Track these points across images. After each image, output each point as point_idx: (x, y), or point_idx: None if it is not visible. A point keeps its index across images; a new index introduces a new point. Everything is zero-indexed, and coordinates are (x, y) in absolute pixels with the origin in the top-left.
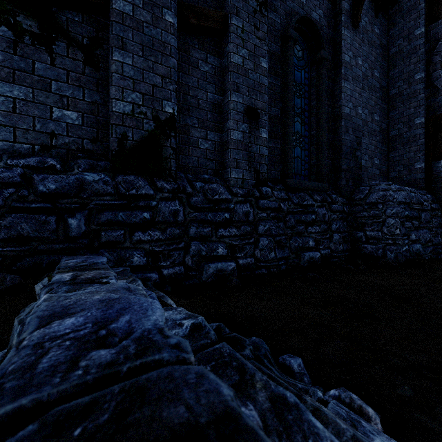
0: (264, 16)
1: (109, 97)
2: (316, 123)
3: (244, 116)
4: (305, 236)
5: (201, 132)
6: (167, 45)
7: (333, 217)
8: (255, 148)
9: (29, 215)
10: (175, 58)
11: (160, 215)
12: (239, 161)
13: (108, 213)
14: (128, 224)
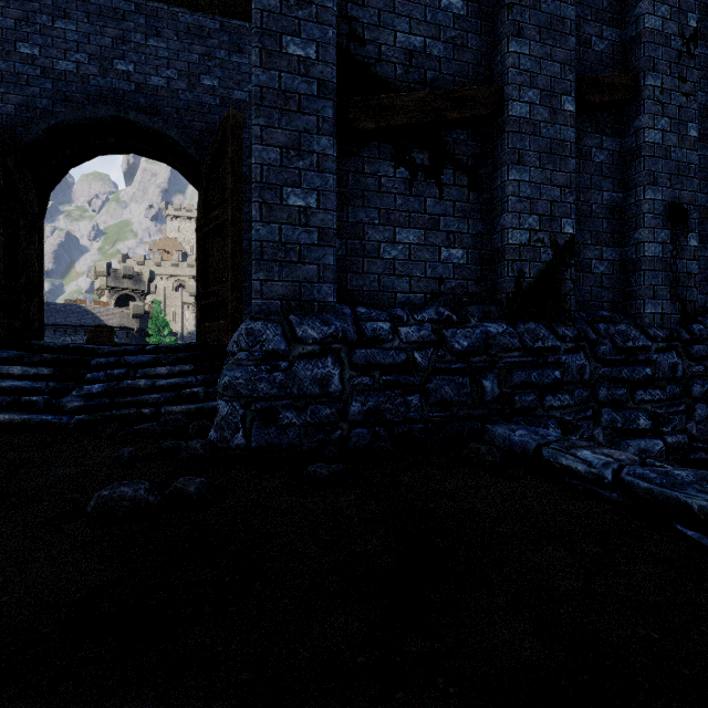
0: (692, 58)
1: (496, 225)
2: None
3: (664, 219)
4: None
5: (594, 250)
6: (566, 144)
7: None
8: (679, 264)
9: (449, 377)
10: (574, 158)
11: (568, 374)
12: (656, 288)
13: (521, 372)
14: (539, 386)
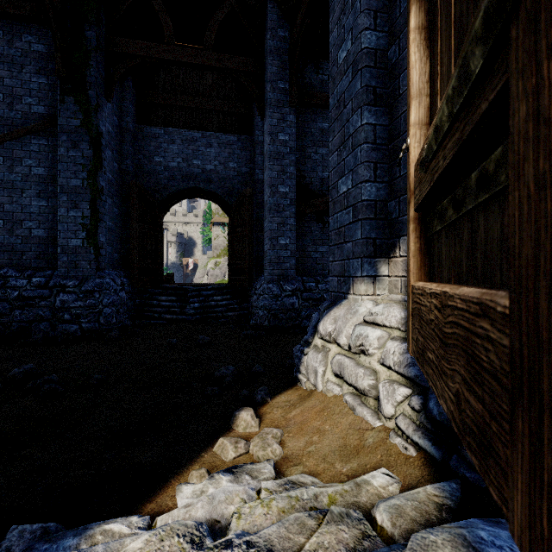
0: None
1: None
2: None
3: None
4: None
5: None
6: None
7: None
8: None
9: None
10: None
11: None
12: None
13: None
14: None
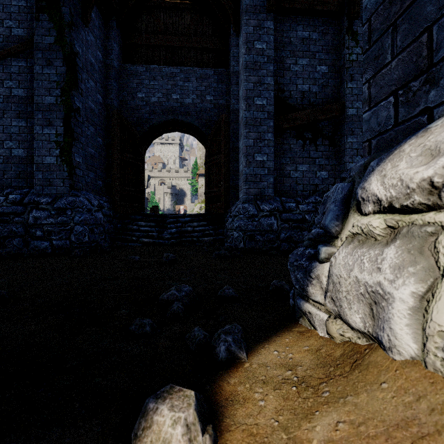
0: None
1: (342, 160)
2: None
3: None
4: None
5: None
6: None
7: None
8: None
9: None
10: None
11: None
12: None
13: None
14: None
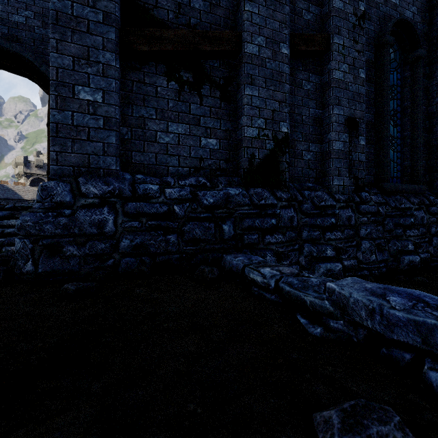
0: (362, 29)
1: (239, 124)
2: (410, 124)
3: (345, 126)
4: (403, 239)
5: (304, 145)
6: (283, 74)
7: (432, 220)
8: (354, 155)
9: (199, 222)
10: (288, 84)
11: (282, 221)
12: (340, 170)
13: (249, 220)
14: (261, 229)
